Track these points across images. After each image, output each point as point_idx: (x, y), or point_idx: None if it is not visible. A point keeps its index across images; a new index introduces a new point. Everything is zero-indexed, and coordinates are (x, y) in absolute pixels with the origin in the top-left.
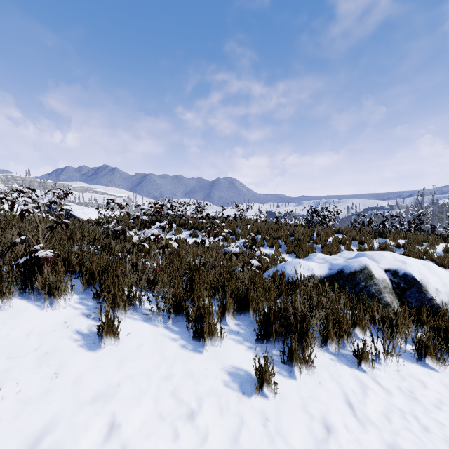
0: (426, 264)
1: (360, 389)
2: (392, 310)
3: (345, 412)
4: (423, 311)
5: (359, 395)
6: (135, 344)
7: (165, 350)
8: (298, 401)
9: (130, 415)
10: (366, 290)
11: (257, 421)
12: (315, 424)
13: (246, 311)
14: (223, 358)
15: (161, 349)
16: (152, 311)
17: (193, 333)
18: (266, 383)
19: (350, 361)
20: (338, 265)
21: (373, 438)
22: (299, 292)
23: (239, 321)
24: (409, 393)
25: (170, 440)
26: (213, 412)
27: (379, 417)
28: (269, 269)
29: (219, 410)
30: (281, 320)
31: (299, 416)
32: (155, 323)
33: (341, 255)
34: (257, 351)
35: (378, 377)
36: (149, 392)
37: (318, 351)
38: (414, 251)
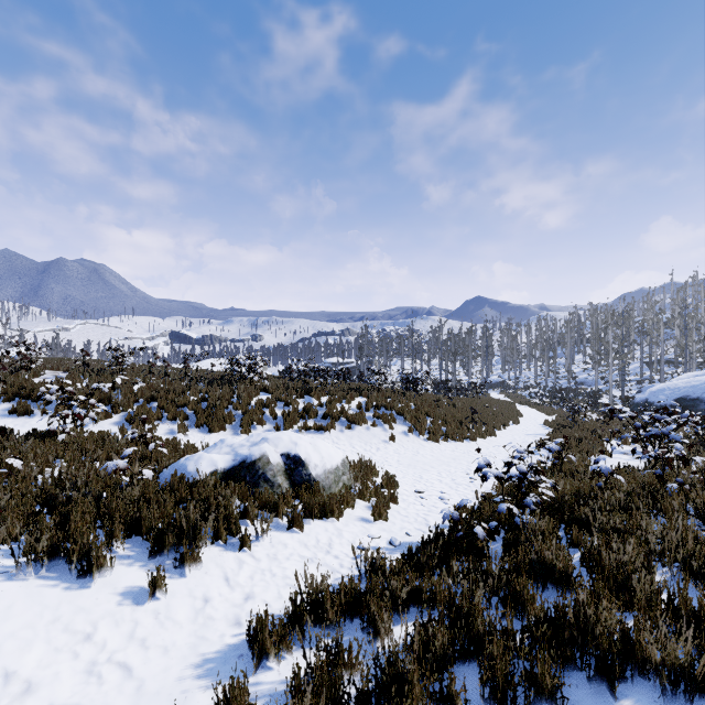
0: (313, 442)
1: (238, 565)
2: (280, 492)
3: (222, 586)
4: (303, 486)
5: (236, 570)
6: (4, 606)
7: (46, 599)
8: (186, 592)
9: (23, 661)
10: (264, 477)
11: (151, 617)
12: (197, 601)
13: (138, 531)
14: (115, 584)
15: (40, 600)
16: (18, 566)
17: (78, 572)
18: (158, 589)
19: (236, 547)
20: (242, 455)
21: (238, 594)
22: (199, 495)
23: (130, 544)
24: (273, 556)
25: (72, 659)
26: (110, 627)
27: (247, 579)
28: (167, 468)
29: (115, 624)
30: (175, 531)
31: (186, 601)
32: (22, 578)
33: (250, 438)
34: (150, 567)
35: (255, 552)
36: (38, 639)
37: (209, 547)
38: (335, 409)
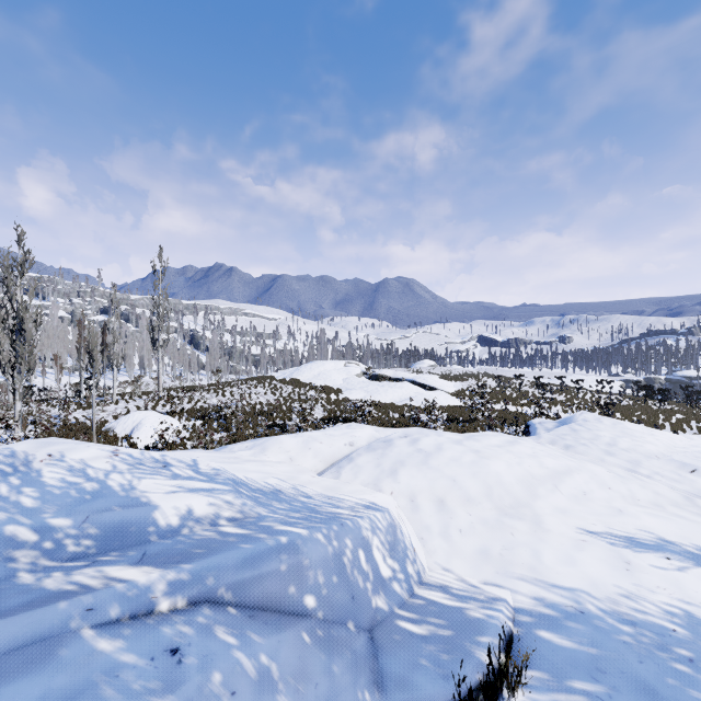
0: None
1: None
2: None
3: None
4: None
5: None
6: None
7: None
8: None
9: None
10: None
11: None
12: None
13: None
14: None
15: None
16: None
17: None
18: None
19: None
20: None
21: None
22: None
23: None
24: None
25: None
26: None
27: None
28: None
29: None
30: None
31: None
32: None
33: None
34: None
35: None
36: None
37: None
38: None
